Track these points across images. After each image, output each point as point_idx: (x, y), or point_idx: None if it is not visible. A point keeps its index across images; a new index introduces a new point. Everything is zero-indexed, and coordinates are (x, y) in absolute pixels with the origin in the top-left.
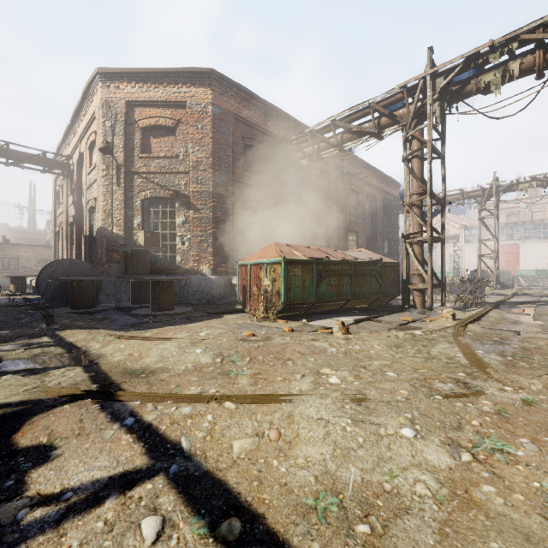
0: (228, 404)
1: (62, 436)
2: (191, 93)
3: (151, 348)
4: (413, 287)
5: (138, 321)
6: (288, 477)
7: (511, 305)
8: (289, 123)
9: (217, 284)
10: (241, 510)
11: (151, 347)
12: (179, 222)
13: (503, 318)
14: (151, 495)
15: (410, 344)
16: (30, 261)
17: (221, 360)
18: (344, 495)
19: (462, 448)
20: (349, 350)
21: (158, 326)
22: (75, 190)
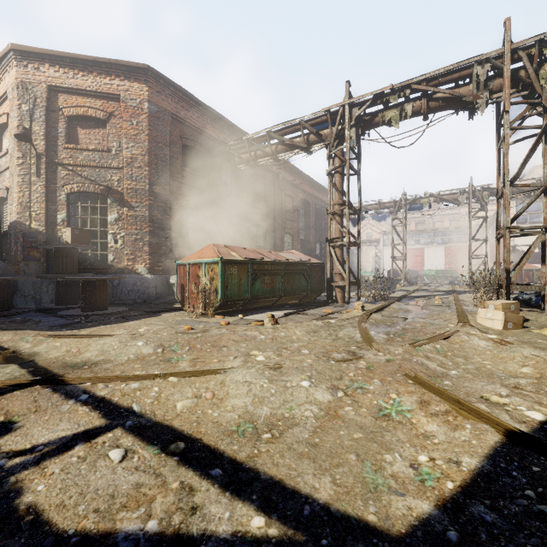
0: (171, 378)
1: (19, 414)
2: (125, 87)
3: (91, 344)
4: (335, 284)
5: (68, 322)
6: (219, 418)
7: (410, 298)
8: (228, 128)
9: (154, 284)
10: (185, 439)
11: (90, 343)
12: (111, 219)
13: (400, 308)
14: (113, 440)
15: (324, 330)
16: None
17: (162, 350)
18: (258, 422)
19: (340, 390)
20: (276, 336)
21: (92, 326)
22: None
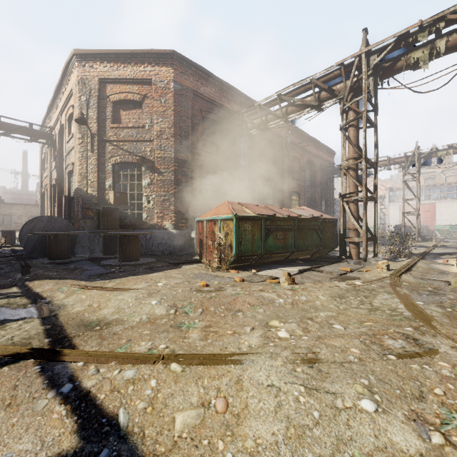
0: (174, 366)
1: None
2: (155, 72)
3: (110, 299)
4: (350, 240)
5: (105, 271)
6: None
7: (435, 256)
8: (241, 99)
9: (178, 238)
10: None
11: (111, 297)
12: (145, 183)
13: (430, 268)
14: None
15: (353, 295)
16: (21, 218)
17: (174, 311)
18: None
19: (430, 424)
20: (296, 301)
21: (122, 276)
22: (57, 157)
